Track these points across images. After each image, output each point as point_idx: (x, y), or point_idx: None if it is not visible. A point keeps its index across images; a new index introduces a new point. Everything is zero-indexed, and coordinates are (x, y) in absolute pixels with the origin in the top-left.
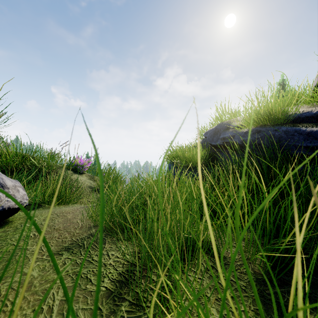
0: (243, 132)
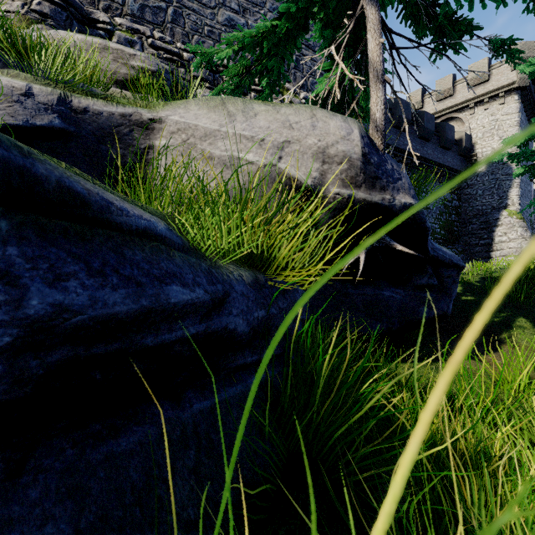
0: (248, 283)
